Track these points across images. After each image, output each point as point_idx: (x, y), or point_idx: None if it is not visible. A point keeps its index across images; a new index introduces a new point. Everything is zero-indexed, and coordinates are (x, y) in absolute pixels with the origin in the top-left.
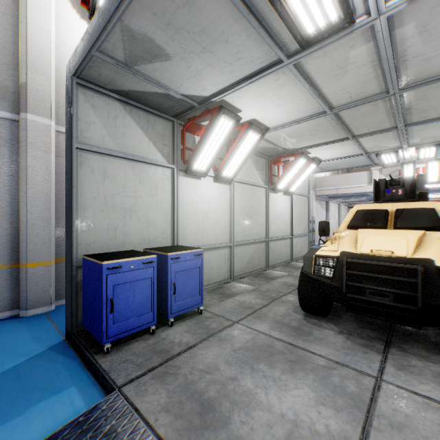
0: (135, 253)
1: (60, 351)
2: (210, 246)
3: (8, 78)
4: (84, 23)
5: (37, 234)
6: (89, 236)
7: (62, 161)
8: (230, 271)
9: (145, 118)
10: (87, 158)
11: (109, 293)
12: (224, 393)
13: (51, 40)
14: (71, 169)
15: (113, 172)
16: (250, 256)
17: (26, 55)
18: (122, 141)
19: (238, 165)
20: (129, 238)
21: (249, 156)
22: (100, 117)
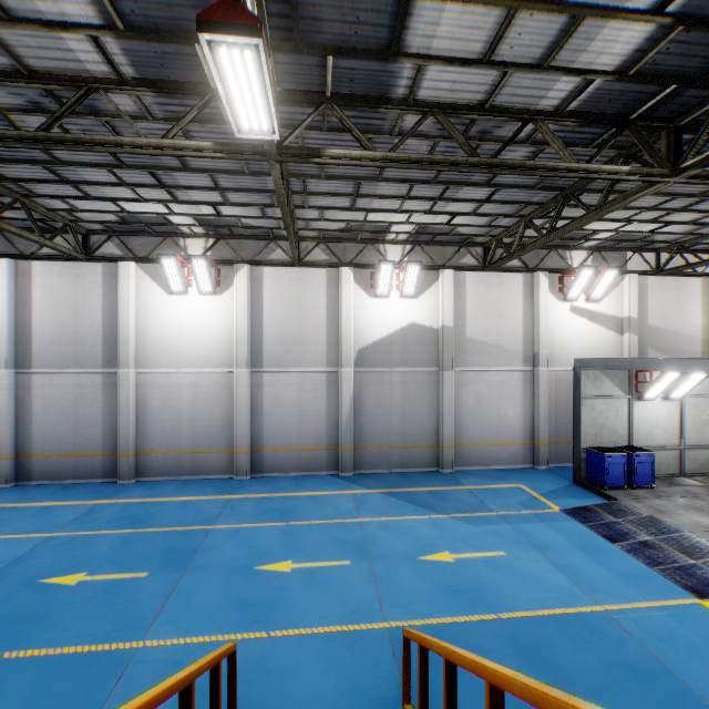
0: (613, 450)
1: (576, 486)
2: (658, 447)
3: (529, 350)
4: (560, 302)
5: (542, 428)
6: (585, 437)
7: (550, 387)
8: (678, 468)
9: (611, 373)
10: (585, 401)
11: (607, 466)
12: (668, 511)
13: (547, 325)
14: (580, 408)
15: (595, 406)
16: (703, 459)
17: (538, 338)
18: (600, 389)
19: (686, 389)
20: (603, 439)
21: (697, 384)
22: (590, 381)
